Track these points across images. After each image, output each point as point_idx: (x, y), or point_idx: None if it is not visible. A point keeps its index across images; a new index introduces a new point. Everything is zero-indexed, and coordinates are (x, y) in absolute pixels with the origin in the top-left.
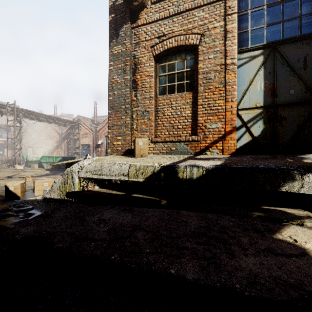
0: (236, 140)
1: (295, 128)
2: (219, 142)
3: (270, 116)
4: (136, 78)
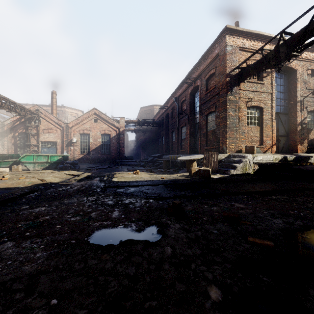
0: (275, 148)
1: (282, 144)
2: (270, 148)
3: (277, 139)
4: (239, 115)
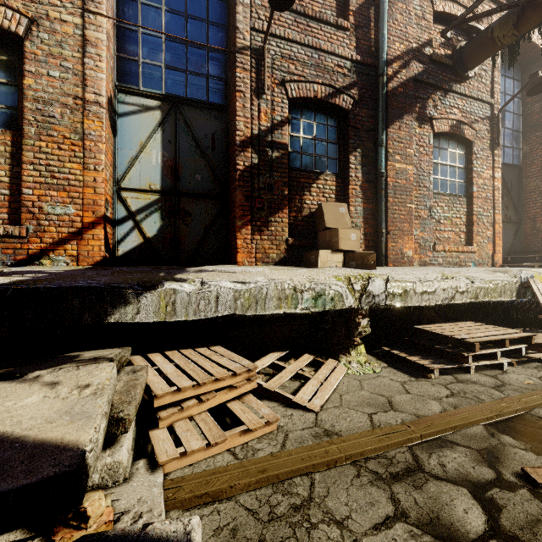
0: (103, 240)
1: (202, 230)
2: (71, 241)
3: (170, 208)
4: None
